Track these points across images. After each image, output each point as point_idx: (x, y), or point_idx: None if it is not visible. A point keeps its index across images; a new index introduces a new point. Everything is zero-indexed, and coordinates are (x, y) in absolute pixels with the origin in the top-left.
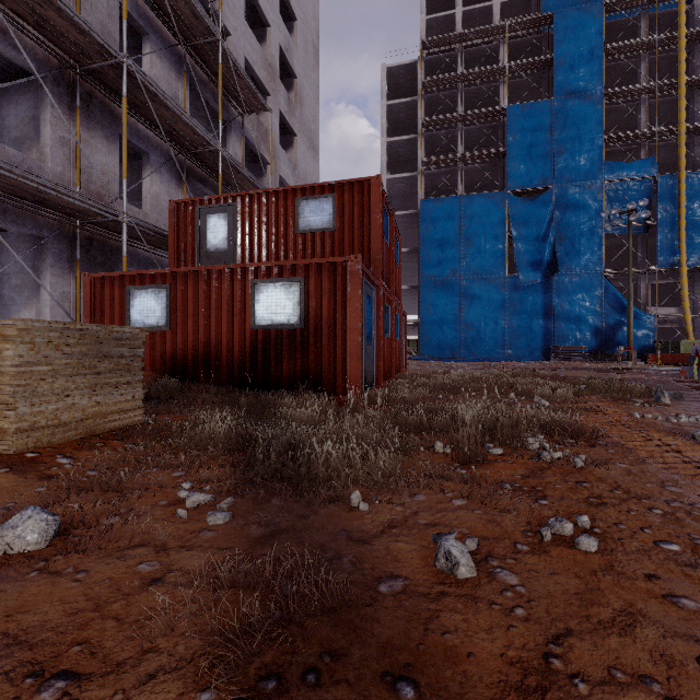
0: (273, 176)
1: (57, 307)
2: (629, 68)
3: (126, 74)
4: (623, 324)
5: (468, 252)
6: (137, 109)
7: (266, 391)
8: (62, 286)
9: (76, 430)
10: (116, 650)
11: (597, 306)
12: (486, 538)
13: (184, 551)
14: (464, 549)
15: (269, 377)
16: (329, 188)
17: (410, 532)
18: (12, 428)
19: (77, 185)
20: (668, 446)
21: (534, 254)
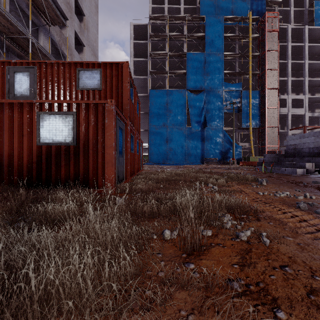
0: None
1: None
2: (232, 45)
3: None
4: (230, 149)
5: (170, 115)
6: None
7: (45, 188)
8: None
9: None
10: None
11: (221, 142)
12: None
13: None
14: None
15: (51, 178)
16: (98, 65)
17: None
18: None
19: None
20: (298, 217)
21: (197, 118)
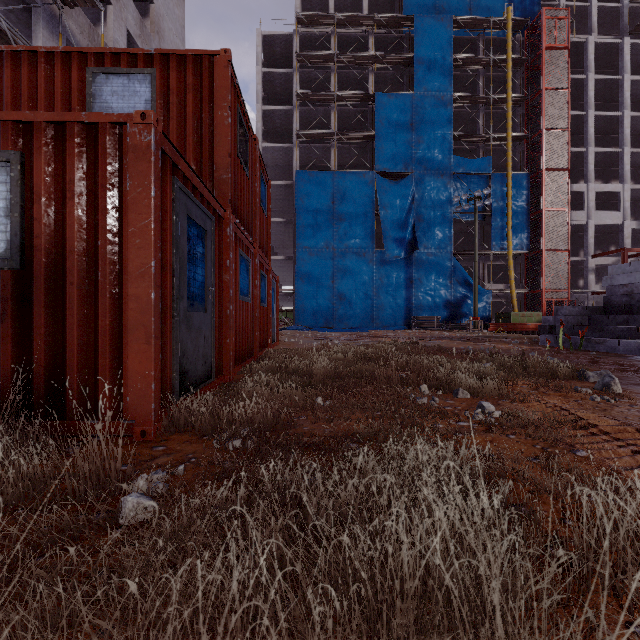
0: None
1: None
2: (471, 79)
3: None
4: (468, 297)
5: (341, 226)
6: None
7: None
8: None
9: None
10: None
11: (448, 282)
12: None
13: None
14: None
15: None
16: (146, 60)
17: None
18: None
19: None
20: None
21: (398, 232)
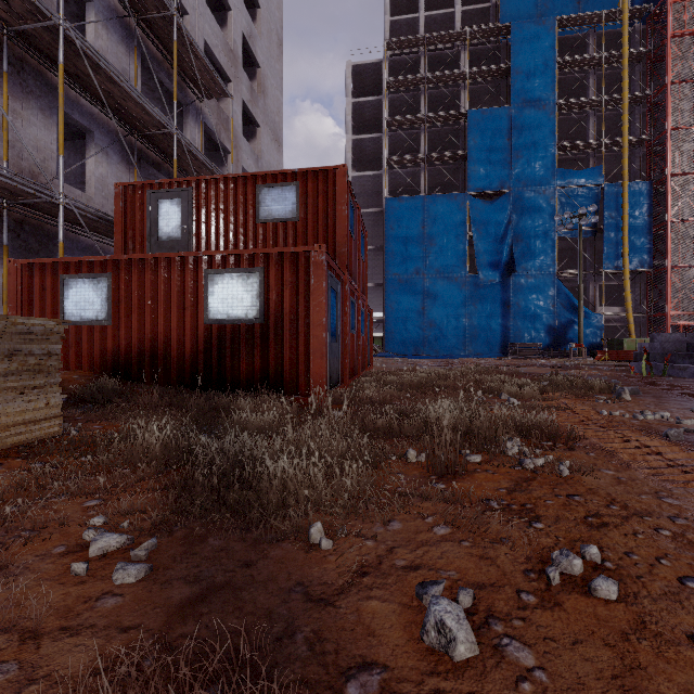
0: (235, 166)
1: None
2: (579, 82)
3: (63, 39)
4: (574, 322)
5: (431, 251)
6: (78, 82)
7: (220, 392)
8: None
9: None
10: None
11: (551, 306)
12: (481, 586)
13: (64, 638)
14: (460, 613)
15: (225, 377)
16: (292, 176)
17: (386, 581)
18: None
19: (3, 160)
20: (648, 448)
21: (493, 254)
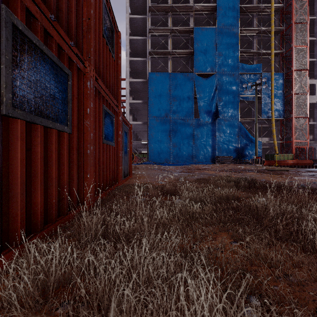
0: None
1: None
2: (249, 19)
3: None
4: (248, 145)
5: (174, 104)
6: None
7: None
8: None
9: None
10: None
11: (236, 136)
12: None
13: None
14: None
15: None
16: None
17: None
18: None
19: None
20: None
21: (207, 107)
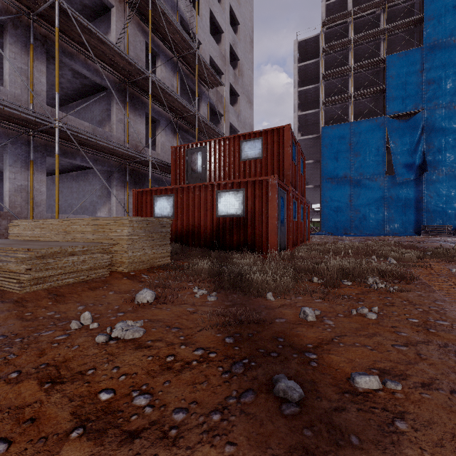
0: (226, 123)
1: (118, 206)
2: None
3: (150, 82)
4: None
5: (356, 160)
6: (154, 98)
7: (224, 251)
8: (120, 195)
9: (146, 264)
10: (189, 325)
11: None
12: (325, 312)
13: (201, 306)
14: (312, 311)
15: (226, 244)
16: (259, 134)
17: (292, 308)
18: (127, 261)
19: (127, 143)
20: None
21: (407, 159)
